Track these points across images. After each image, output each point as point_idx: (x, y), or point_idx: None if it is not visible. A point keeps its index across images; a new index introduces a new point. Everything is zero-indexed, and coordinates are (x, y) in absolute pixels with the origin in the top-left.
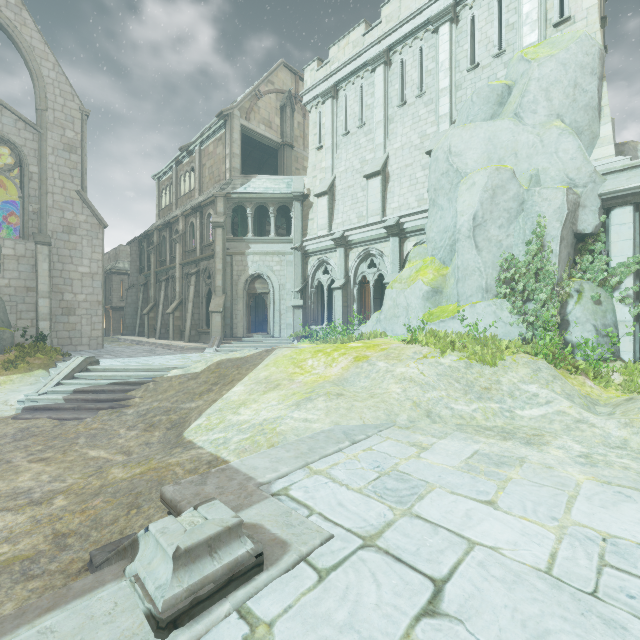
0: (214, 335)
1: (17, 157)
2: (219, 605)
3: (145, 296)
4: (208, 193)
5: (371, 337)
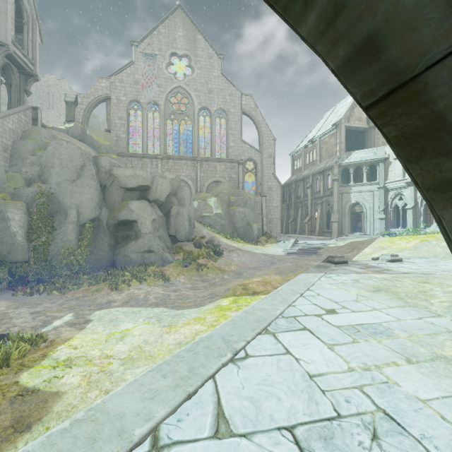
0: (333, 233)
1: (254, 164)
2: (397, 262)
3: (287, 214)
4: (326, 163)
5: (431, 234)
